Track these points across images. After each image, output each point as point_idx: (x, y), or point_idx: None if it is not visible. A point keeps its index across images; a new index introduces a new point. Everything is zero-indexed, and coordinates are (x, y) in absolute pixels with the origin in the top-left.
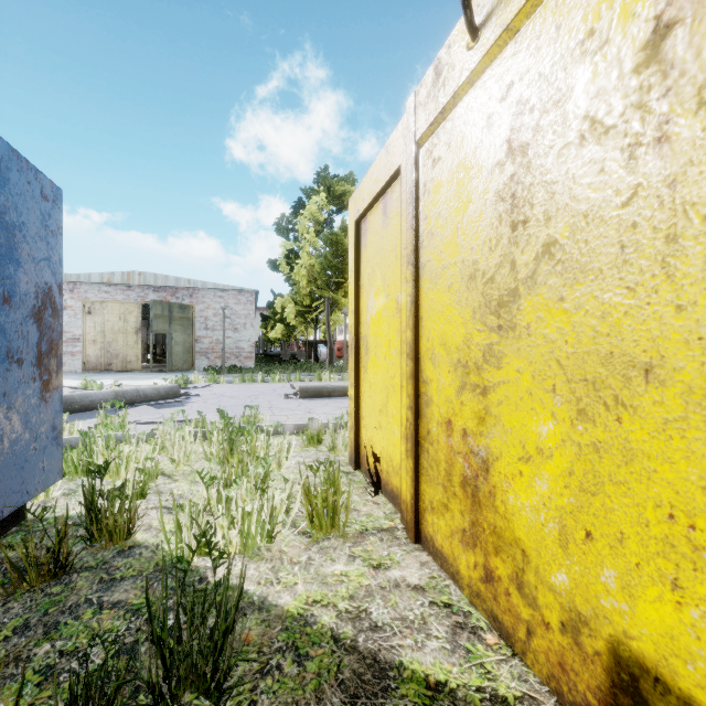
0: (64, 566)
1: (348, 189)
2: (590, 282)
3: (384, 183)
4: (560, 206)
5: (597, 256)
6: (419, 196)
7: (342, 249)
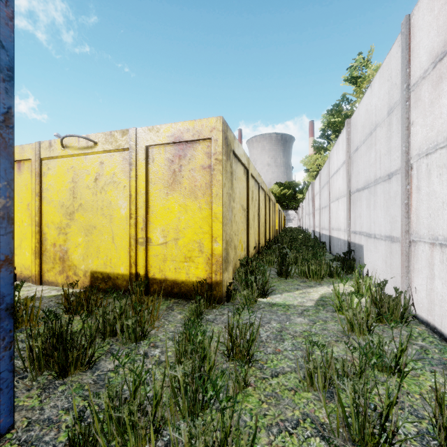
0: None
1: None
2: (88, 213)
3: (21, 159)
4: (83, 198)
5: (89, 208)
6: (42, 175)
7: None
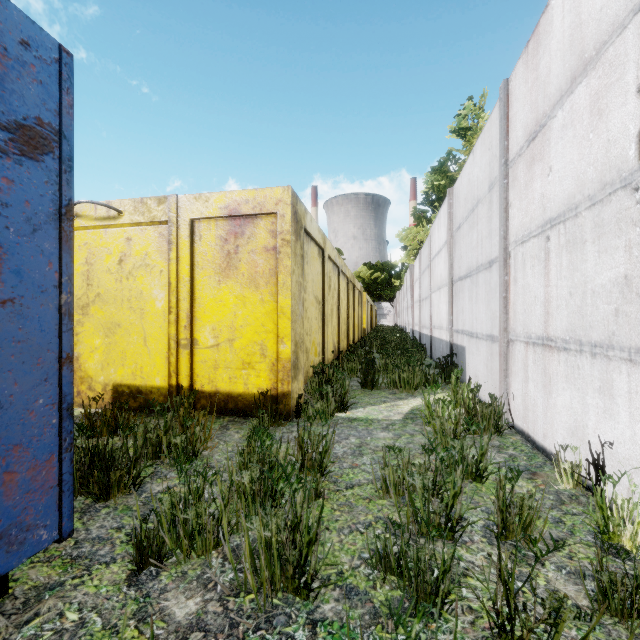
0: None
1: None
2: (109, 306)
3: None
4: (102, 285)
5: (110, 300)
6: None
7: None
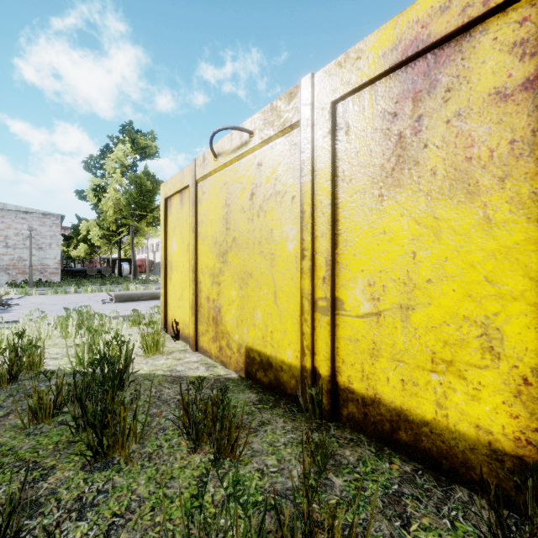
0: (14, 378)
1: (149, 143)
2: (242, 251)
3: (181, 188)
4: (237, 228)
5: (243, 244)
6: (197, 203)
7: (145, 190)
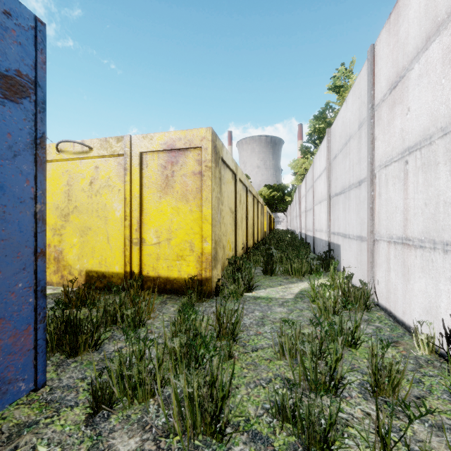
0: None
1: None
2: (83, 215)
3: None
4: (78, 200)
5: (84, 211)
6: None
7: None
